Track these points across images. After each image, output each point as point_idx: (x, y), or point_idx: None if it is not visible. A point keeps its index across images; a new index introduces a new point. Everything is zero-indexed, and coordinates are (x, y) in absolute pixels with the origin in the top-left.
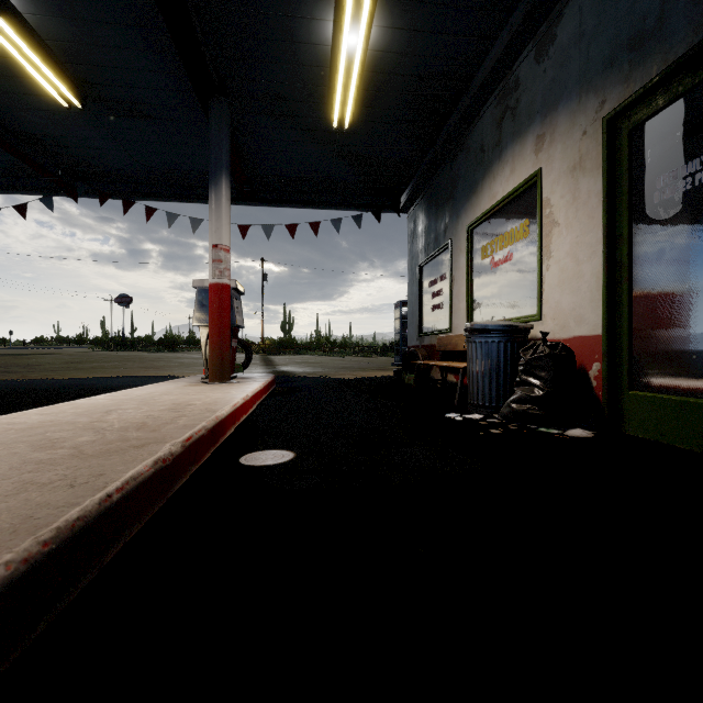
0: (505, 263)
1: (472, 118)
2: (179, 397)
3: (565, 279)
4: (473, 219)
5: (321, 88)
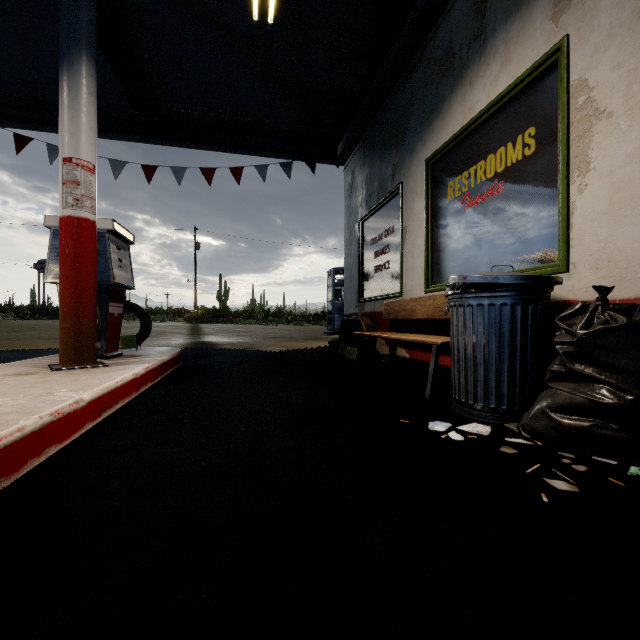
0: (490, 197)
1: (436, 15)
2: None
3: (625, 200)
4: (436, 148)
5: None
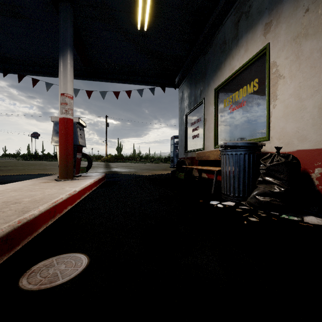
0: (240, 107)
1: (218, 25)
2: (20, 193)
3: (289, 112)
4: (219, 84)
5: (130, 1)
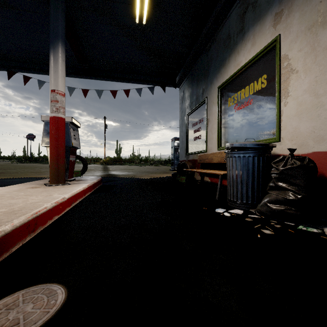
0: (246, 106)
1: (222, 19)
2: None
3: (303, 110)
4: (222, 82)
5: None
